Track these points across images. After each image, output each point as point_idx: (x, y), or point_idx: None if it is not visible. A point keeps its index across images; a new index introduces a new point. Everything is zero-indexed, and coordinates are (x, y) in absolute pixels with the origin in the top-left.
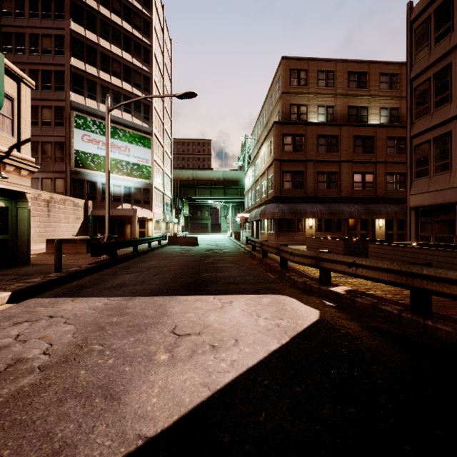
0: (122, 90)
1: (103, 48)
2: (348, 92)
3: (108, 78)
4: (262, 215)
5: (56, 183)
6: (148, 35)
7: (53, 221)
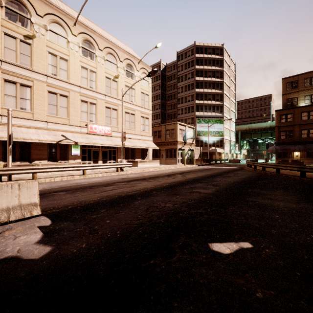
0: (211, 104)
1: (205, 92)
2: None
3: (206, 102)
4: (267, 151)
5: None
6: (222, 77)
7: None
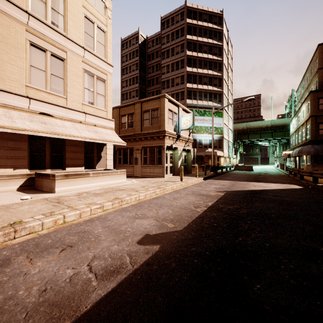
0: (208, 90)
1: (199, 73)
2: None
3: (201, 87)
4: (299, 153)
5: None
6: (221, 55)
7: None
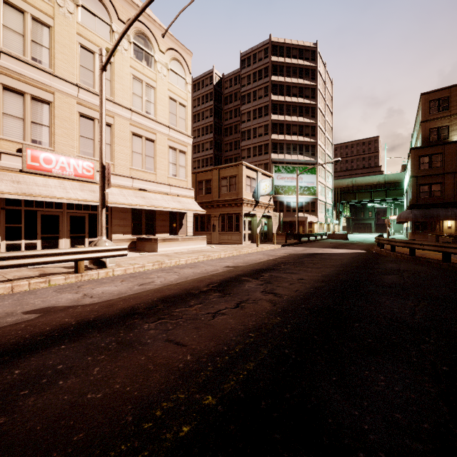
0: (297, 142)
1: (287, 121)
2: None
3: (289, 138)
4: (398, 219)
5: None
6: (314, 97)
7: None
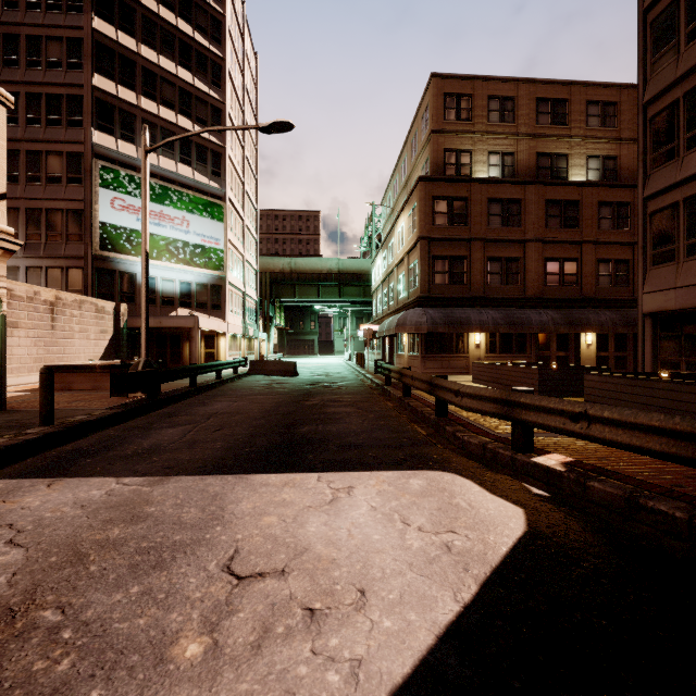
0: (177, 128)
1: (146, 61)
2: (536, 131)
3: (154, 108)
4: (400, 326)
5: (69, 276)
6: (219, 42)
7: (62, 336)
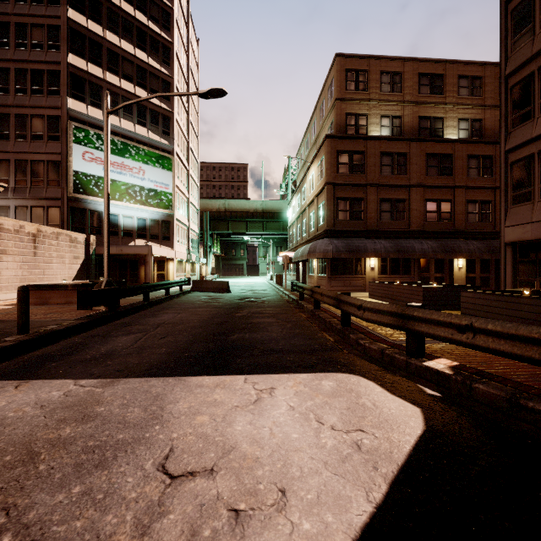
0: (135, 97)
1: (110, 44)
2: (418, 99)
3: (116, 81)
4: (311, 253)
5: (49, 213)
6: (169, 29)
7: (42, 261)
